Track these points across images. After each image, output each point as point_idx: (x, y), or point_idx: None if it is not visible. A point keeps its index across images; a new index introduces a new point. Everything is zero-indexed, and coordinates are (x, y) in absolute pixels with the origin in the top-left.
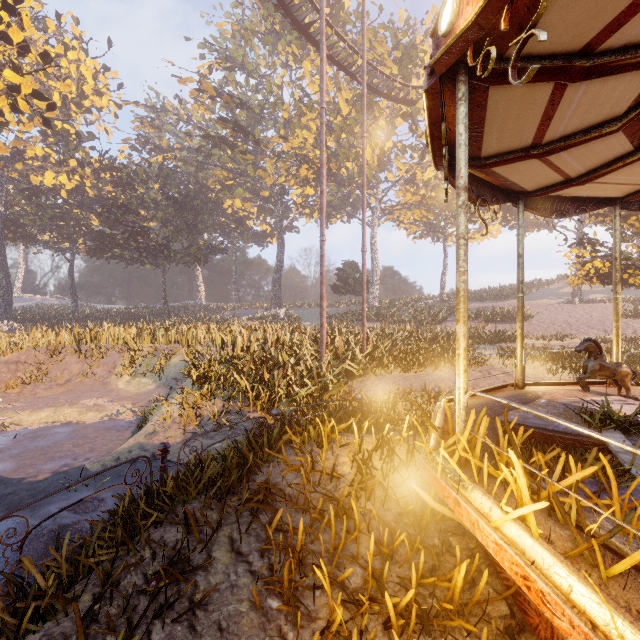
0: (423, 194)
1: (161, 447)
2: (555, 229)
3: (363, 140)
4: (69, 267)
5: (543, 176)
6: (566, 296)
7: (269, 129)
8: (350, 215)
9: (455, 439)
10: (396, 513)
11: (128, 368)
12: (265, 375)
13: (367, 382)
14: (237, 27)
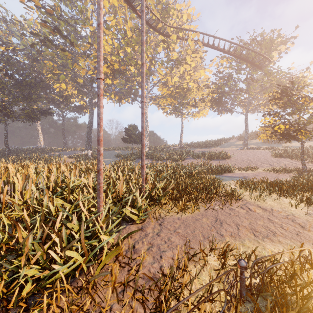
0: (172, 90)
1: None
2: None
3: (143, 2)
4: None
5: None
6: (239, 146)
7: None
8: (132, 99)
9: None
10: None
11: None
12: (19, 239)
13: (148, 229)
14: None
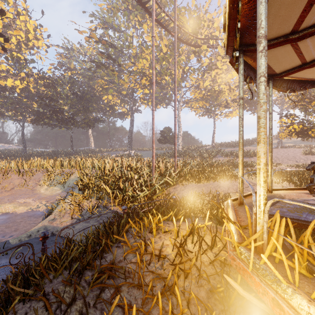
0: (204, 93)
1: (41, 235)
2: (289, 98)
3: (175, 57)
4: (21, 129)
5: (289, 61)
6: (274, 144)
7: (126, 60)
8: (167, 104)
9: (257, 236)
10: (207, 289)
11: (46, 181)
12: (121, 185)
13: (177, 188)
14: (109, 6)
